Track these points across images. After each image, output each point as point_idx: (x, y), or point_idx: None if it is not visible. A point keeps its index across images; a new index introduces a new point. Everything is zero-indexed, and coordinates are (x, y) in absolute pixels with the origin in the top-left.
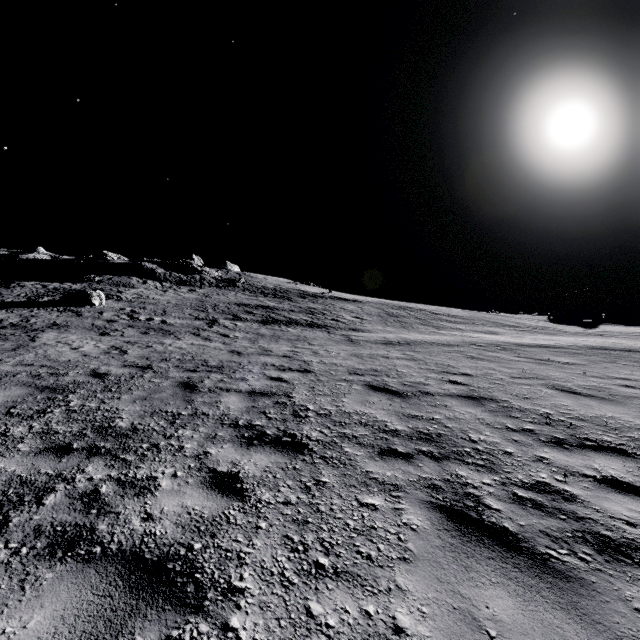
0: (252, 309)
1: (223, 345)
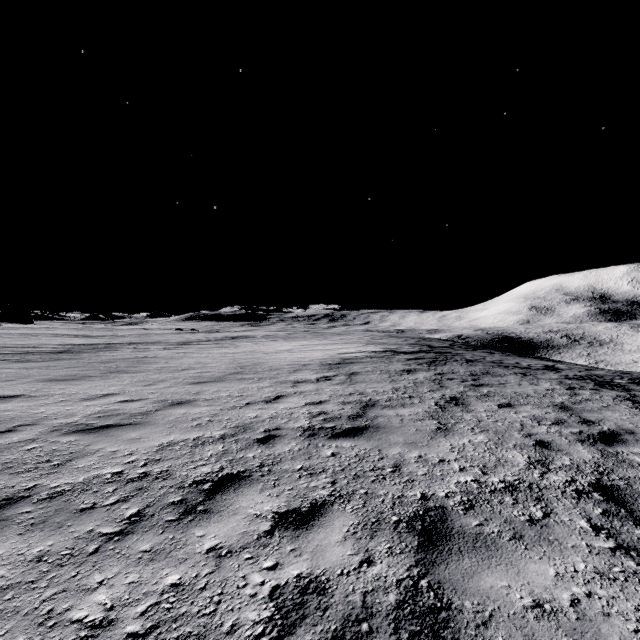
0: None
1: None
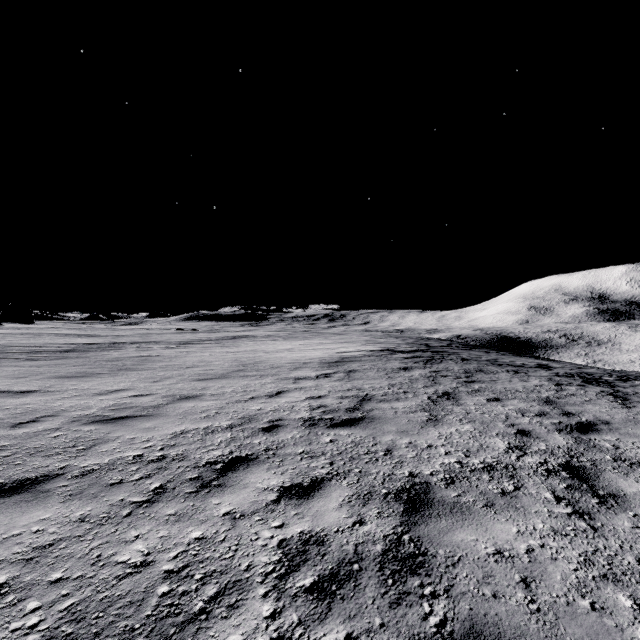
0: None
1: None
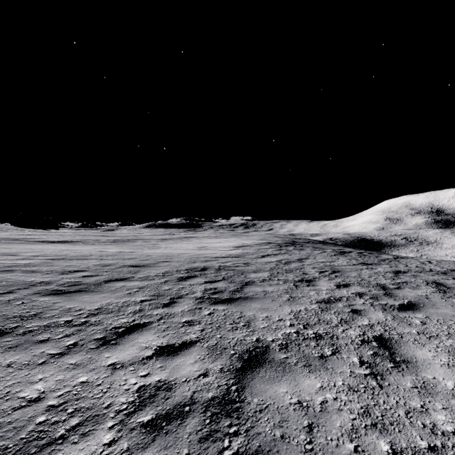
0: None
1: None
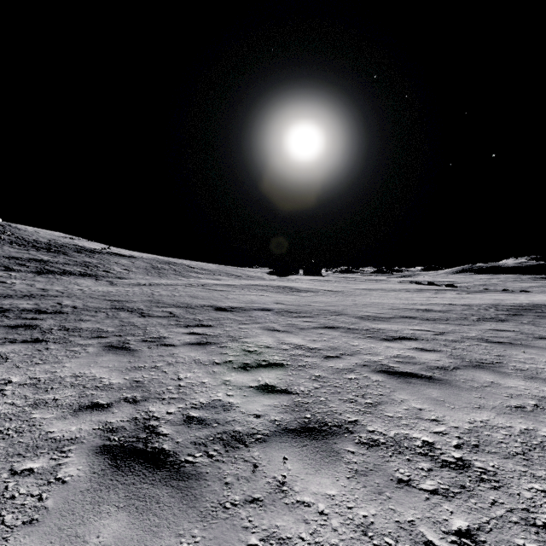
0: (25, 262)
1: (4, 287)
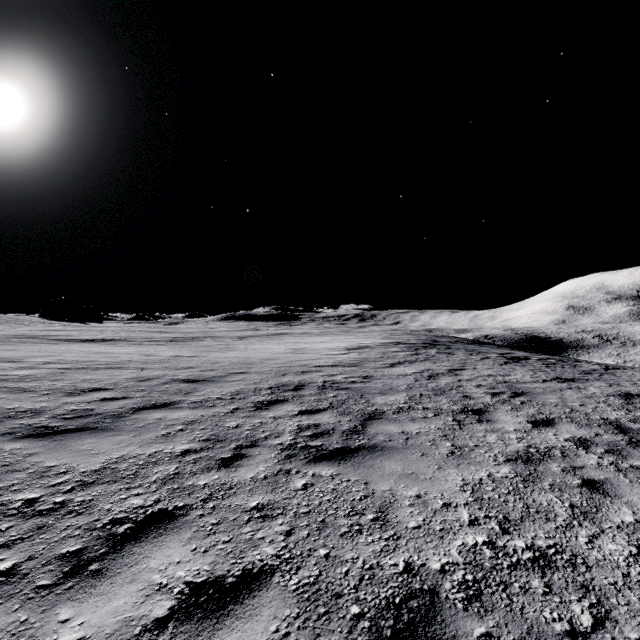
0: None
1: None
